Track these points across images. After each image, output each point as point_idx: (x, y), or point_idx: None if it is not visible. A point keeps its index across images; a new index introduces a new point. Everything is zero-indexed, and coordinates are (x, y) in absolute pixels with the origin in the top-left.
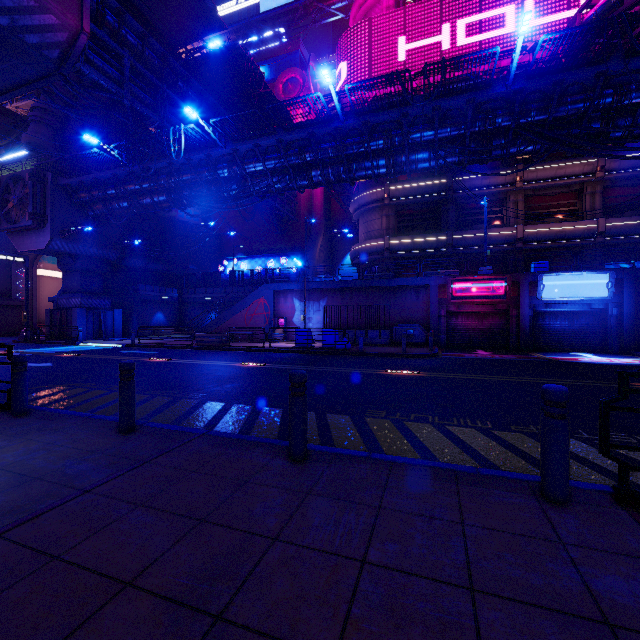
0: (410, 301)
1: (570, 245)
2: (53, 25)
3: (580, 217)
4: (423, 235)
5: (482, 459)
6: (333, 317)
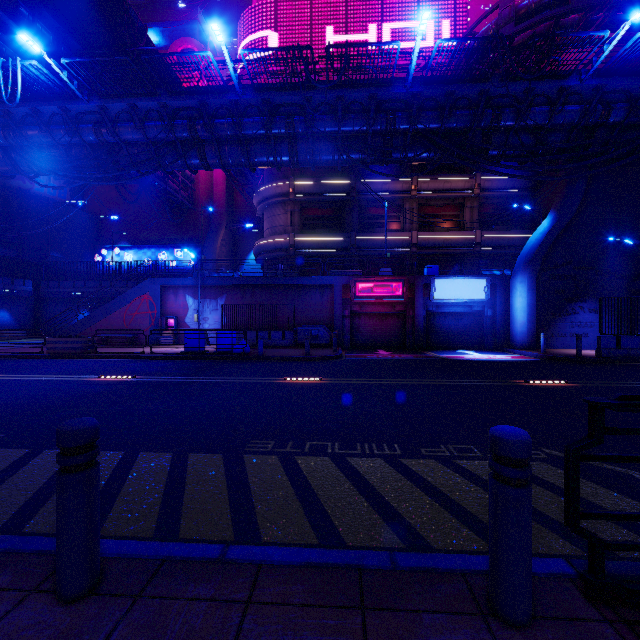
0: (315, 301)
1: (454, 252)
2: None
3: (462, 228)
4: (328, 234)
5: (394, 517)
6: (233, 317)
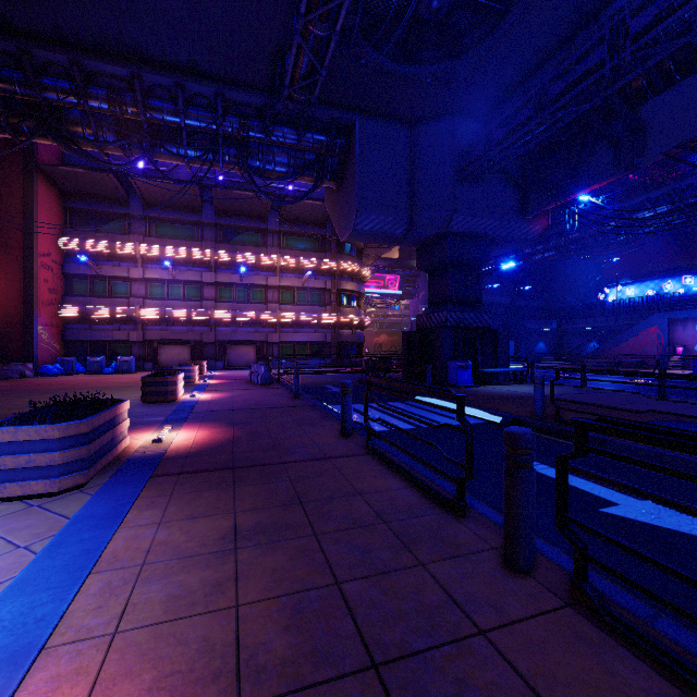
0: None
1: None
2: (538, 229)
3: None
4: None
5: None
6: None
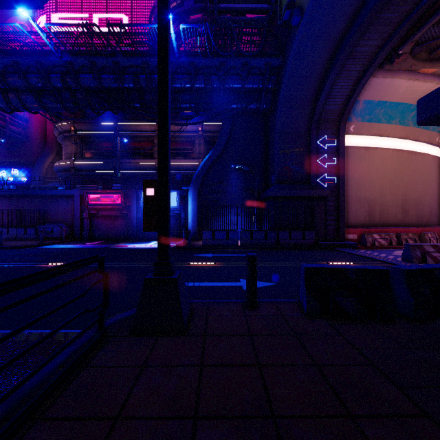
0: (62, 206)
1: (187, 174)
2: None
3: (195, 157)
4: (98, 160)
5: None
6: (3, 218)
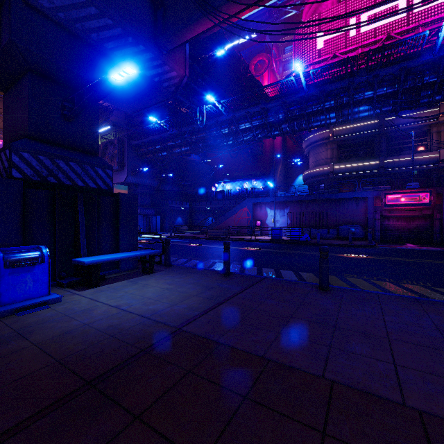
0: (351, 208)
1: None
2: (174, 76)
3: None
4: (360, 161)
5: (429, 298)
6: (294, 220)
